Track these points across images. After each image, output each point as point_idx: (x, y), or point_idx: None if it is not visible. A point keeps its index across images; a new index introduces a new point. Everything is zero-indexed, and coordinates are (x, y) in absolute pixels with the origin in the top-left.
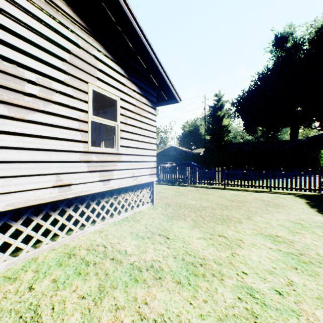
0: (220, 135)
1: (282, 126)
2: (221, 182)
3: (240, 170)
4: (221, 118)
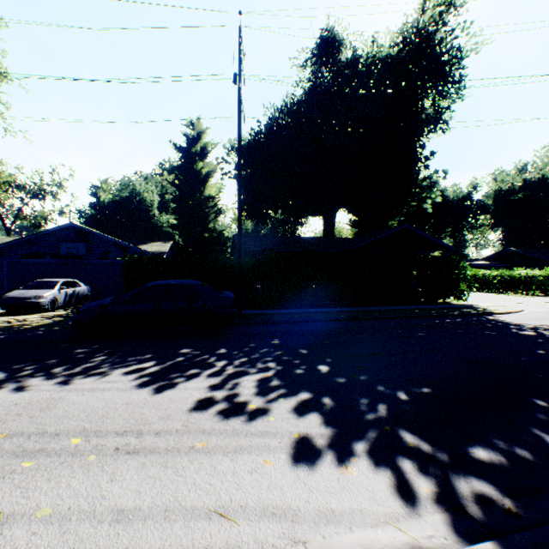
0: (201, 215)
1: (308, 215)
2: None
3: None
4: (205, 178)
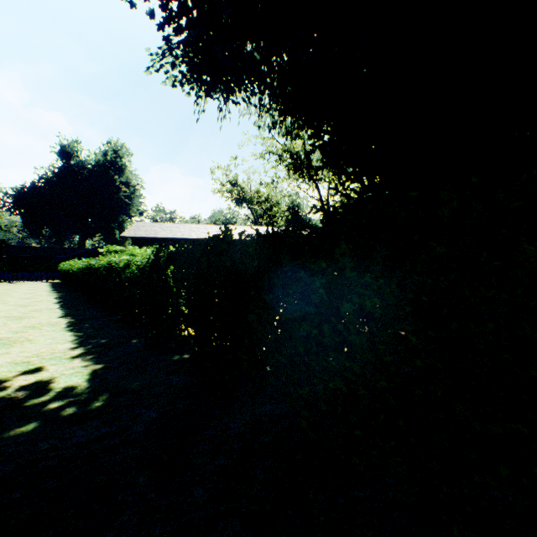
0: None
1: None
2: (9, 280)
3: (22, 273)
4: None
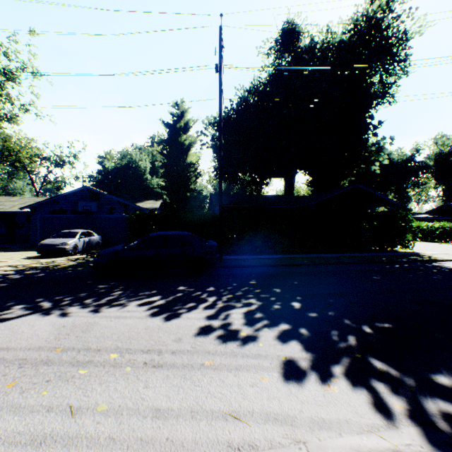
0: (184, 178)
1: (272, 177)
2: None
3: None
4: (187, 148)
